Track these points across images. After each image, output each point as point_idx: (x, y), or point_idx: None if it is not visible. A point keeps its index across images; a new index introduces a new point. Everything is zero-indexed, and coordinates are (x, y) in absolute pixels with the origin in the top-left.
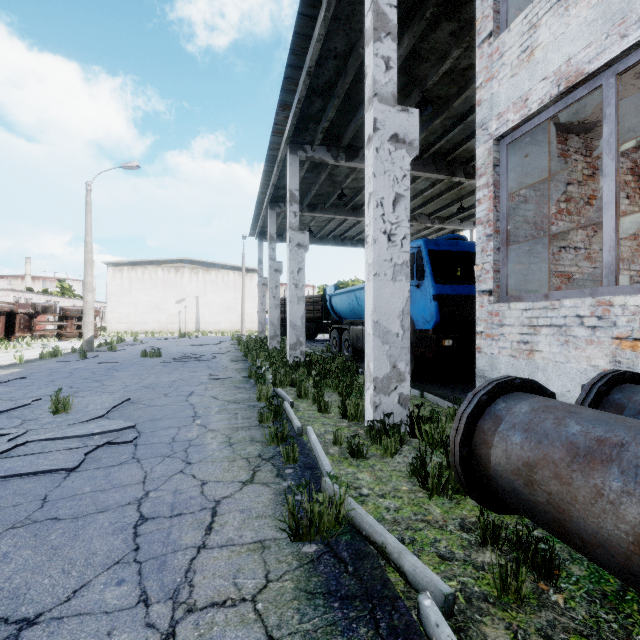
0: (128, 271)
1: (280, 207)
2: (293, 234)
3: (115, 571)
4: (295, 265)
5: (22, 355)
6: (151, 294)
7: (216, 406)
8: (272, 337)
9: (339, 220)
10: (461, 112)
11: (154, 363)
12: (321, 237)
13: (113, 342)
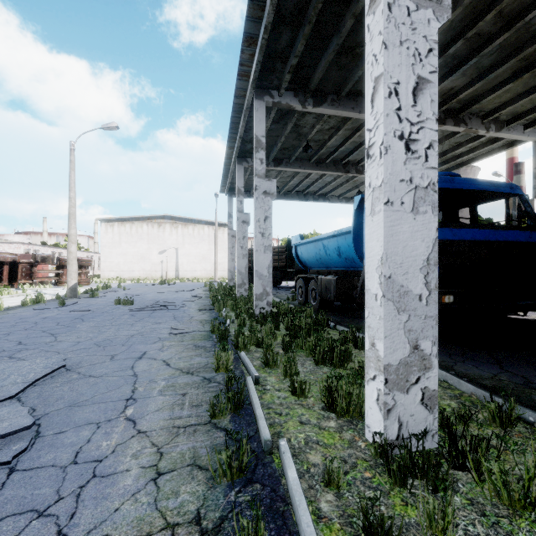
0: (118, 226)
1: (247, 162)
2: (259, 181)
3: None
4: (261, 213)
5: (2, 303)
6: (137, 246)
7: (163, 379)
8: (240, 285)
9: (302, 175)
10: (442, 43)
11: (123, 312)
12: (285, 193)
13: (99, 288)
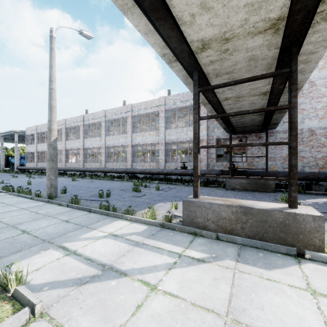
0: None
1: None
2: (2, 150)
3: (0, 174)
4: (3, 155)
5: None
6: None
7: None
8: None
9: None
10: None
11: None
12: (6, 140)
13: None
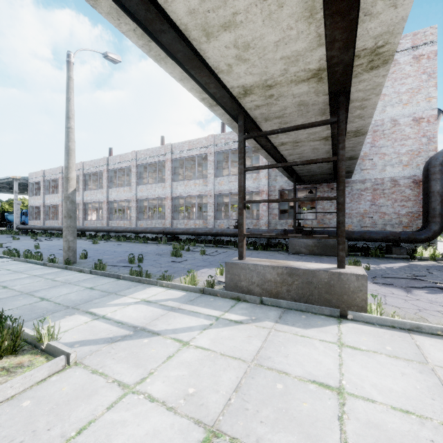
0: None
1: None
2: None
3: None
4: None
5: None
6: None
7: None
8: None
9: None
10: None
11: None
12: (1, 190)
13: None
